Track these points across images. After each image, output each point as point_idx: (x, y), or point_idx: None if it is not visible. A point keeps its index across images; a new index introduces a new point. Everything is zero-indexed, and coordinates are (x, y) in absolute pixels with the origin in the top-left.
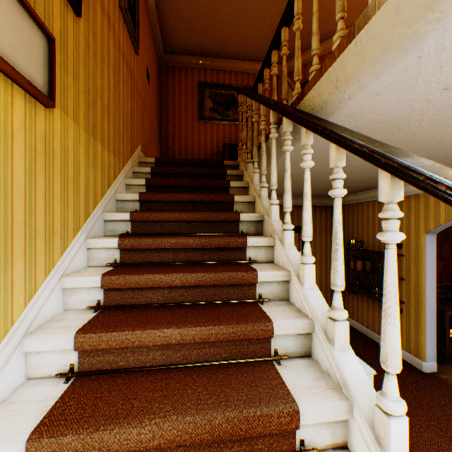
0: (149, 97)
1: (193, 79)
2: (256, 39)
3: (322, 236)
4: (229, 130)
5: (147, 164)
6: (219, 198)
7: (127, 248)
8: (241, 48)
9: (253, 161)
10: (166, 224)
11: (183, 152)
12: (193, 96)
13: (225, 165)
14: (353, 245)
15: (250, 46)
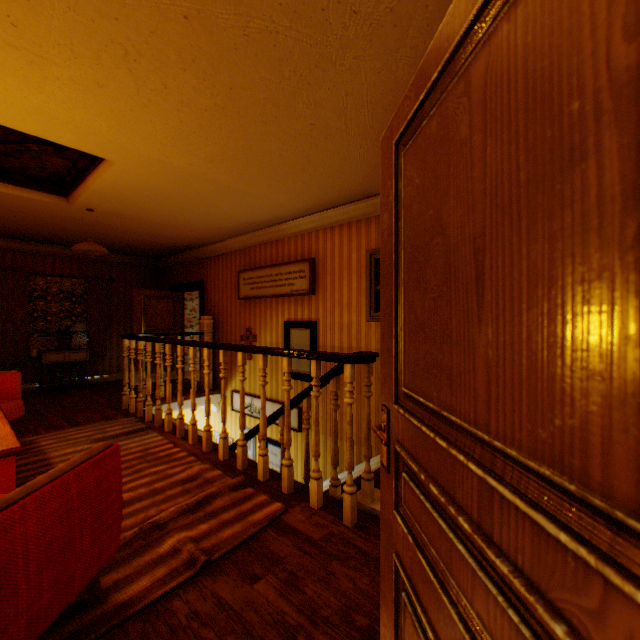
0: None
1: None
2: None
3: None
4: None
5: None
6: None
7: None
8: None
9: None
10: None
11: None
12: None
13: None
14: None
15: None
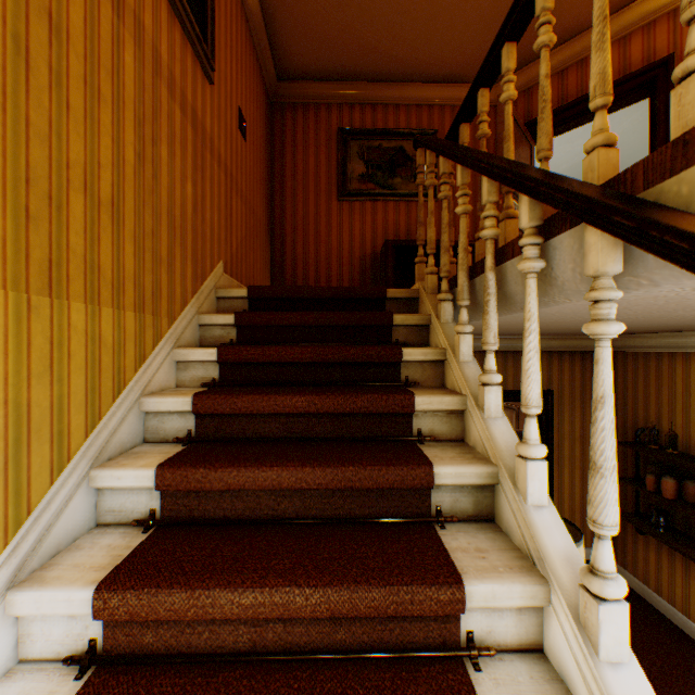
0: (244, 164)
1: (328, 124)
2: (447, 38)
3: (575, 408)
4: (394, 213)
5: (232, 301)
6: (380, 403)
7: (118, 618)
8: (419, 59)
9: (458, 304)
10: (245, 493)
11: (312, 258)
12: (328, 155)
13: (390, 298)
14: (647, 436)
15: (435, 55)
